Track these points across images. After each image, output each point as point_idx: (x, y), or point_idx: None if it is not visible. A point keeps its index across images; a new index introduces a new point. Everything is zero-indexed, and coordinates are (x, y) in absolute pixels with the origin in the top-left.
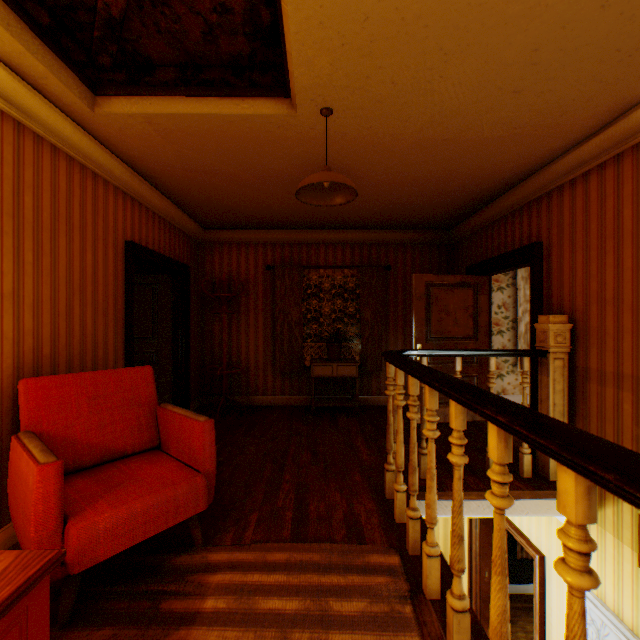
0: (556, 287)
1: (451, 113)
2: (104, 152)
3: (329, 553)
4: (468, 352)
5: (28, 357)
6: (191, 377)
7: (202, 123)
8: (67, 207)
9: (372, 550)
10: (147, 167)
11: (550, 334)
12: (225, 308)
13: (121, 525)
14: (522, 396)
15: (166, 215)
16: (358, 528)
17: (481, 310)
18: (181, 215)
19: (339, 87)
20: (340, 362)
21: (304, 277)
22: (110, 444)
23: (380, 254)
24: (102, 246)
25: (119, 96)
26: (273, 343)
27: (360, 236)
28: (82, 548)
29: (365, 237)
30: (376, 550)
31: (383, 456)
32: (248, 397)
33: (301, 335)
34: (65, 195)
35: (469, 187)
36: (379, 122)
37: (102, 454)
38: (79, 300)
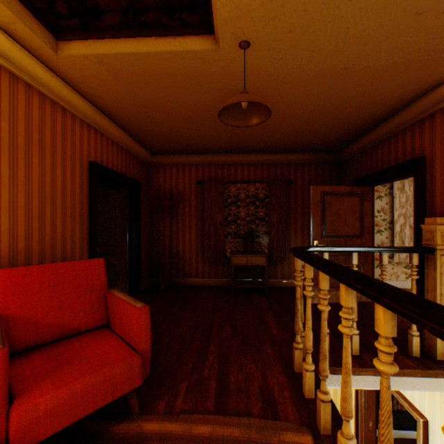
0: (440, 193)
1: (354, 40)
2: (70, 91)
3: (247, 429)
4: (364, 249)
5: (4, 251)
6: (142, 264)
7: (142, 61)
8: (39, 133)
9: (286, 428)
10: (105, 104)
11: (437, 234)
12: (167, 213)
13: (61, 405)
14: (411, 286)
15: (122, 143)
16: (272, 402)
17: (366, 214)
18: (134, 144)
19: (256, 17)
20: (253, 254)
21: (225, 189)
22: (66, 323)
23: (283, 171)
24: (70, 164)
25: (76, 40)
26: (202, 239)
27: (268, 158)
28: (22, 430)
29: (272, 158)
30: (290, 428)
31: (289, 331)
32: (184, 279)
33: (223, 233)
34: (38, 123)
35: (360, 113)
36: (289, 53)
37: (59, 332)
38: (50, 206)
